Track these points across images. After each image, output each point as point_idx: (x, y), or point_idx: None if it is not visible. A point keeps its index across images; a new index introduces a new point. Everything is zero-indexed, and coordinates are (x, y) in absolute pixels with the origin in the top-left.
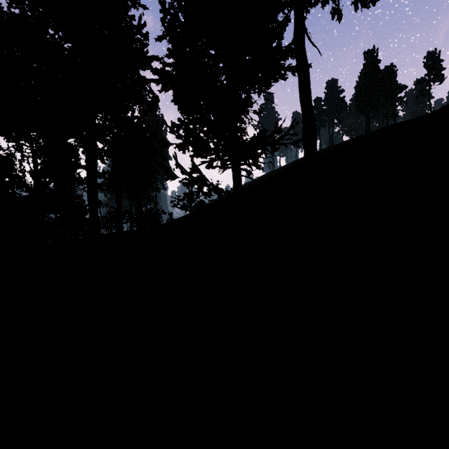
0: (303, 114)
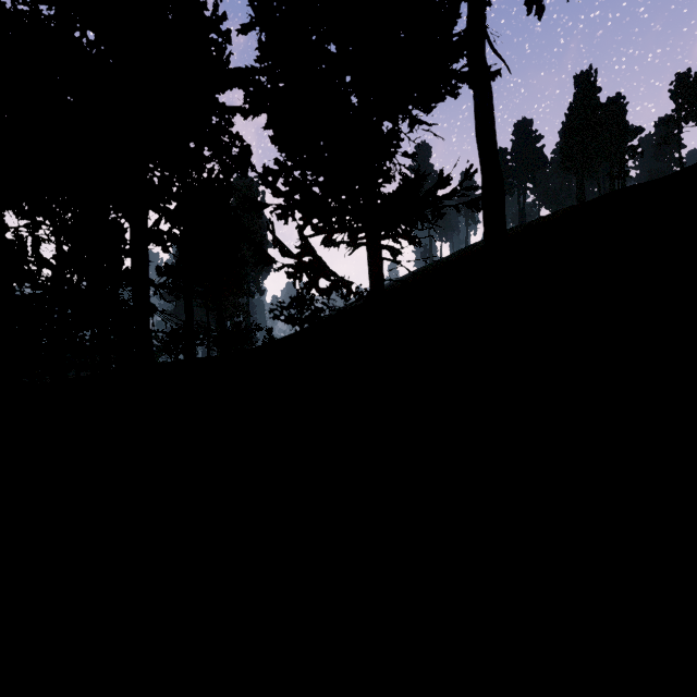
0: (482, 164)
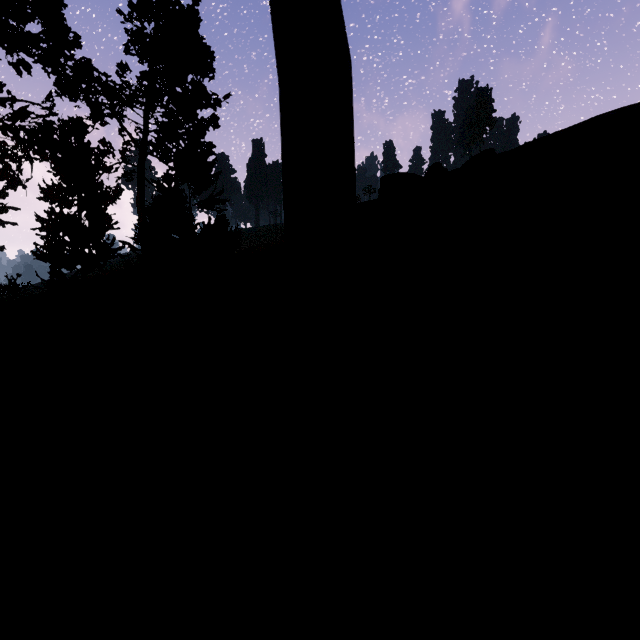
0: None
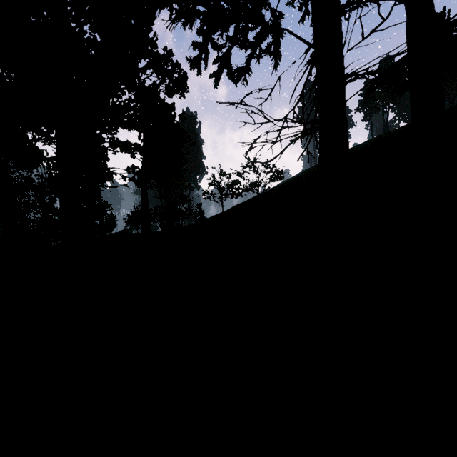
0: None
